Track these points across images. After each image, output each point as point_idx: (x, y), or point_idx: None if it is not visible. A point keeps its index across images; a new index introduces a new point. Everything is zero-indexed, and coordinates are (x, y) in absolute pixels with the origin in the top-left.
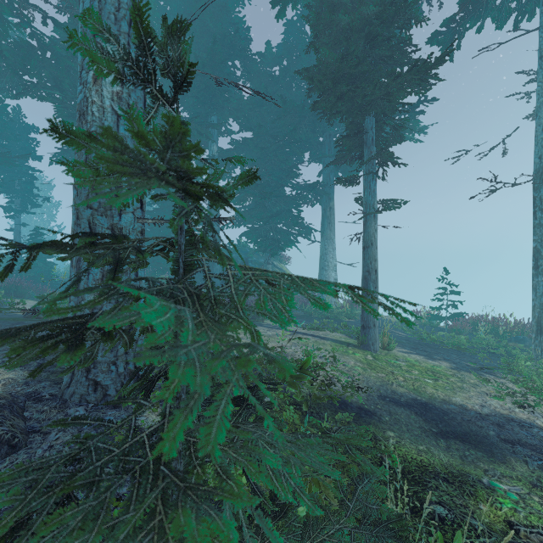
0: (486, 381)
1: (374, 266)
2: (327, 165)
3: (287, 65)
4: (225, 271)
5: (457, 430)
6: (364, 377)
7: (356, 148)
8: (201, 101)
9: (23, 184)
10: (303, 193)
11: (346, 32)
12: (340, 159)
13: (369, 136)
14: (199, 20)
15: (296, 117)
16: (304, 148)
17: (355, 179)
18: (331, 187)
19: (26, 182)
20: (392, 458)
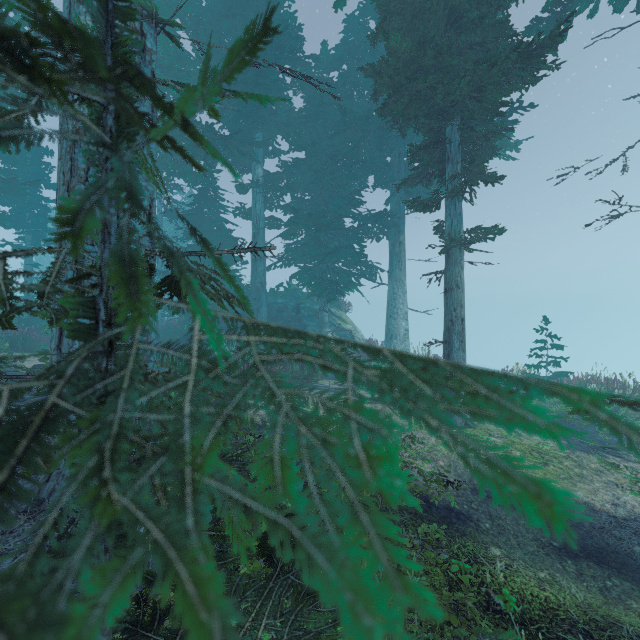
0: (614, 467)
1: (460, 314)
2: (397, 187)
3: (347, 70)
4: (272, 320)
5: (588, 544)
6: (450, 460)
7: (436, 163)
8: (243, 114)
9: (35, 217)
10: (366, 225)
11: (424, 13)
12: (415, 179)
13: (453, 147)
14: (241, 16)
15: (358, 132)
16: (367, 170)
17: (435, 203)
18: (401, 217)
19: (38, 215)
20: (504, 596)
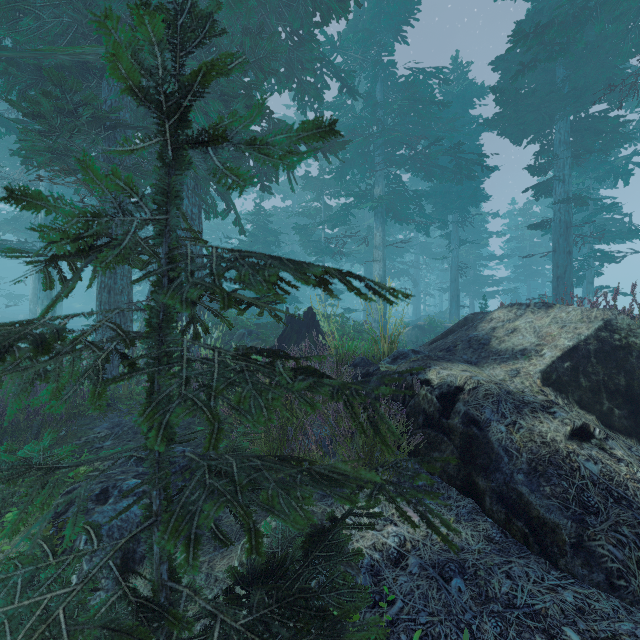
0: None
1: None
2: None
3: None
4: None
5: None
6: None
7: None
8: None
9: None
10: None
11: None
12: None
13: None
14: None
15: None
16: None
17: None
18: None
19: None
20: None
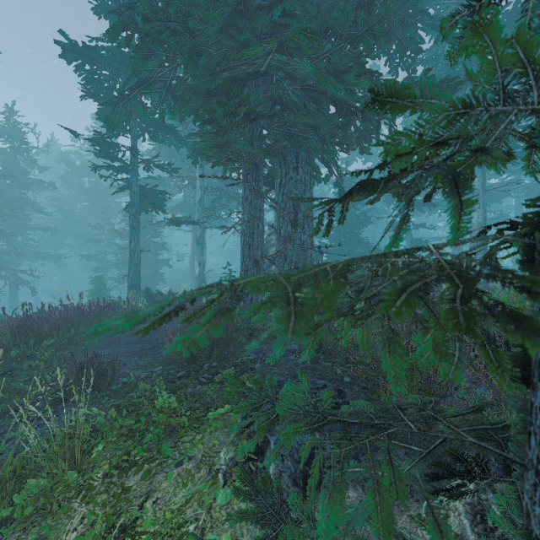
0: None
1: None
2: None
3: None
4: None
5: None
6: None
7: None
8: None
9: None
10: None
11: None
12: None
13: None
14: None
15: None
16: None
17: None
18: None
19: None
20: None
